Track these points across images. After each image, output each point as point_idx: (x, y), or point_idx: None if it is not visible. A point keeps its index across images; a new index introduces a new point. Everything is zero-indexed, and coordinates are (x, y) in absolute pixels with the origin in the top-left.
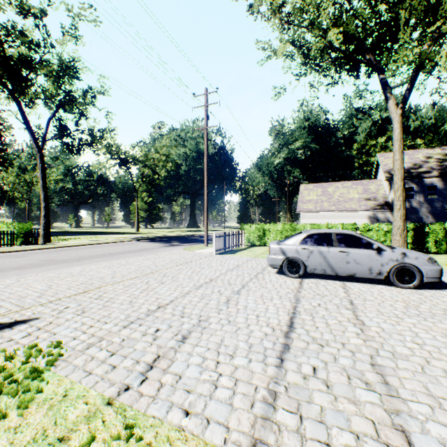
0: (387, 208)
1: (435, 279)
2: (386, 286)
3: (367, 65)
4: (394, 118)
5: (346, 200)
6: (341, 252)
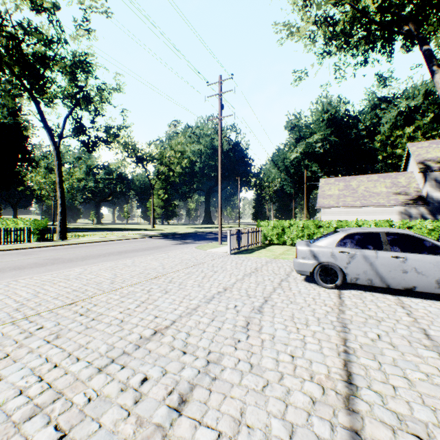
0: (422, 203)
1: None
2: None
3: (406, 36)
4: None
5: (372, 195)
6: (394, 258)
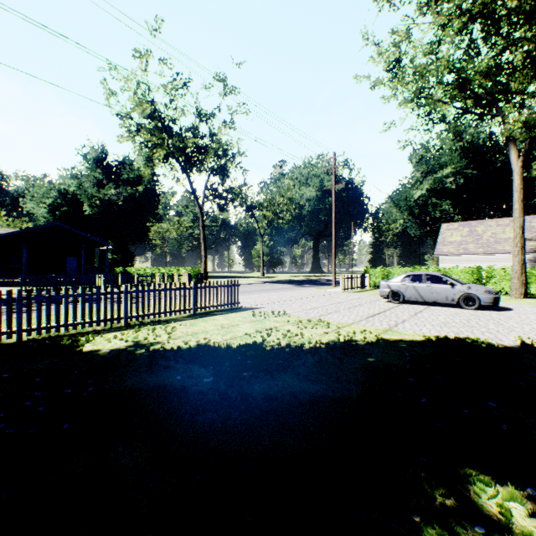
0: None
1: (489, 304)
2: (458, 308)
3: (492, 116)
4: (514, 170)
5: (498, 241)
6: (427, 286)
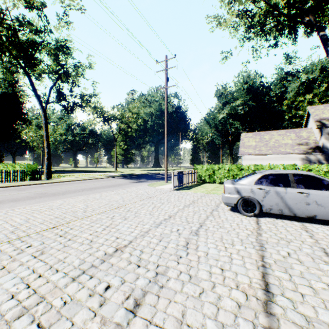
0: (319, 151)
1: None
2: None
3: (307, 25)
4: None
5: (280, 145)
6: (300, 193)
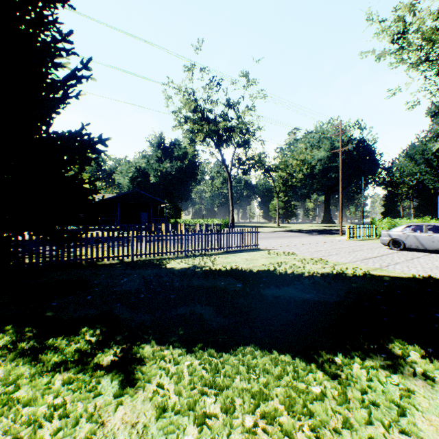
0: None
1: None
2: None
3: None
4: None
5: None
6: (428, 236)
